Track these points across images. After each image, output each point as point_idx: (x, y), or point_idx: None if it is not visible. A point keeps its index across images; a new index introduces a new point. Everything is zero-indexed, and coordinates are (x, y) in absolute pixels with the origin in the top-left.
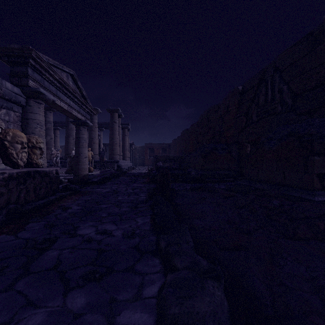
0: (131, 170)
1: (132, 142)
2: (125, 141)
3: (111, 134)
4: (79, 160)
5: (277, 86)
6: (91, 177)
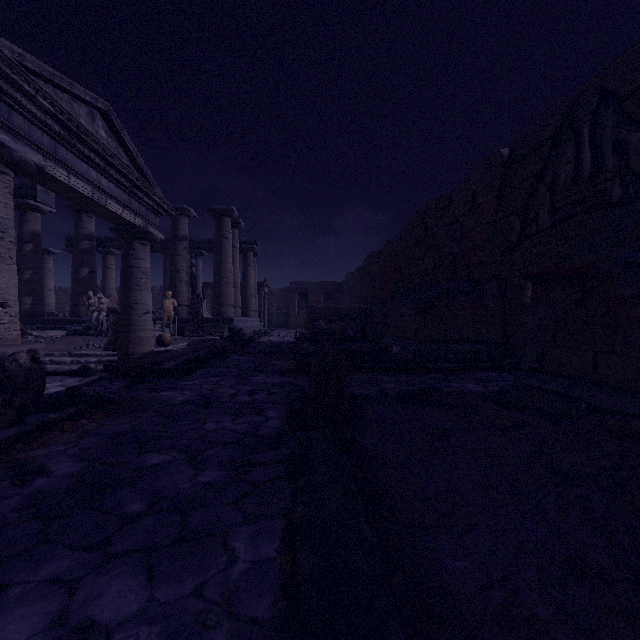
0: (259, 337)
1: (263, 280)
2: (249, 278)
3: (218, 262)
4: (130, 319)
5: (610, 137)
6: (162, 358)
